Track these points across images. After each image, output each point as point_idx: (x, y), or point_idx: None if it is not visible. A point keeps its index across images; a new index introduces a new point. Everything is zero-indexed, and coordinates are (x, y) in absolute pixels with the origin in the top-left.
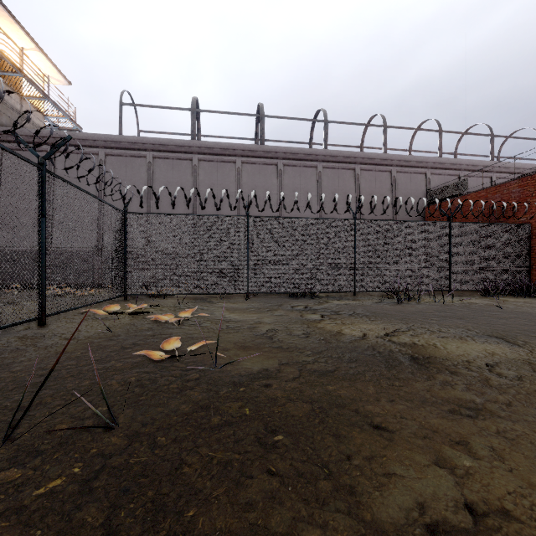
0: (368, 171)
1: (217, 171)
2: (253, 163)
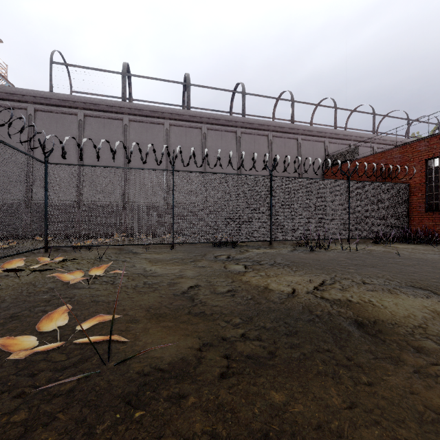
0: (278, 137)
1: (147, 131)
2: (180, 126)
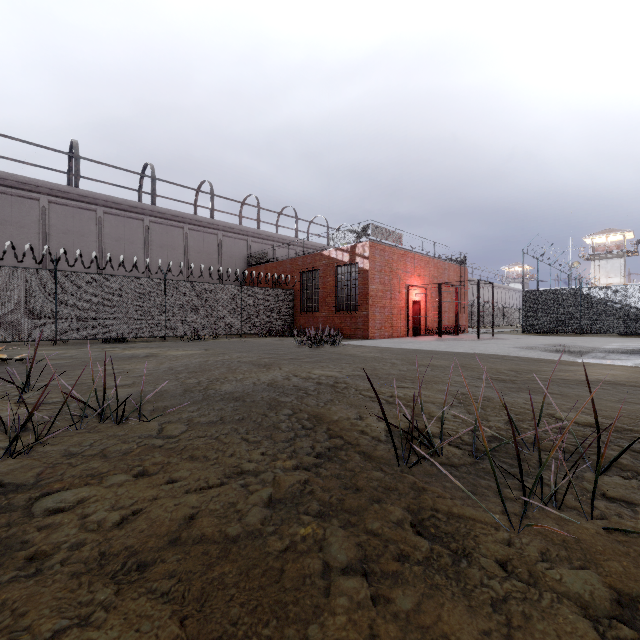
0: (196, 231)
1: (11, 206)
2: (64, 205)
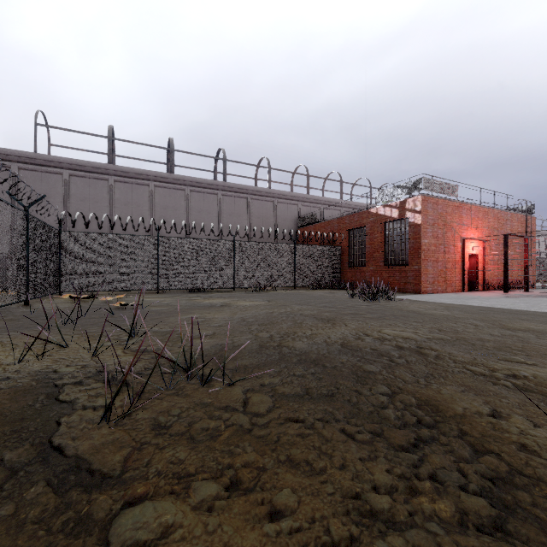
0: (257, 200)
1: (132, 191)
2: (164, 187)
